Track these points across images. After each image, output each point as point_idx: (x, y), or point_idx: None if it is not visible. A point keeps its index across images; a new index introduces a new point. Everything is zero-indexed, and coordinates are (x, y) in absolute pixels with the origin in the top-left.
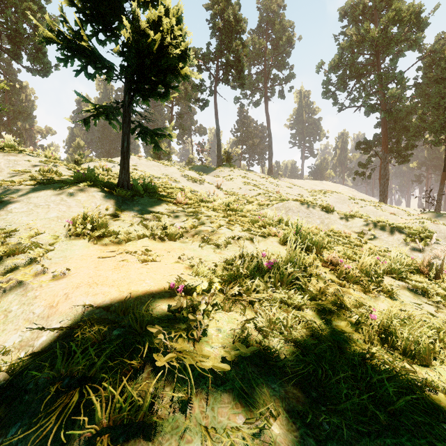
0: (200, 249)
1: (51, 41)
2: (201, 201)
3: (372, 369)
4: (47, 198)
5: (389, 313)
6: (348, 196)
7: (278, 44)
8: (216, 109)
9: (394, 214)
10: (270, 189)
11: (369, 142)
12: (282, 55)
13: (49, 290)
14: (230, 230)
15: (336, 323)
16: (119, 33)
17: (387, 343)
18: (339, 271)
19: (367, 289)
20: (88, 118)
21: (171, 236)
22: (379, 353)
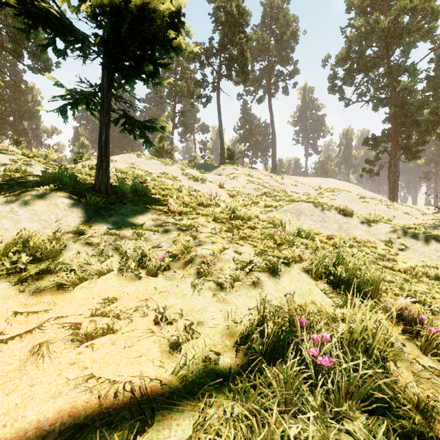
0: (193, 292)
1: None
2: (201, 204)
3: None
4: None
5: None
6: (357, 195)
7: (282, 40)
8: (219, 105)
9: (408, 214)
10: (275, 187)
11: (377, 138)
12: (286, 50)
13: None
14: (238, 254)
15: None
16: None
17: None
18: (423, 339)
19: None
20: (64, 107)
21: (151, 269)
22: None
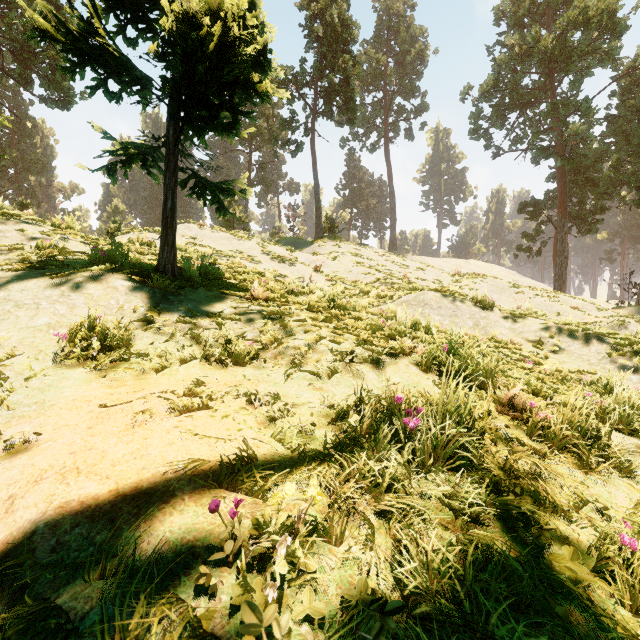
0: (286, 381)
1: (46, 37)
2: (291, 292)
3: None
4: (37, 291)
5: None
6: (508, 283)
7: (404, 61)
8: (314, 156)
9: (578, 310)
10: (394, 272)
11: (539, 203)
12: (410, 76)
13: None
14: (337, 345)
15: (553, 550)
16: (160, 28)
17: None
18: (530, 424)
19: (586, 461)
20: (114, 165)
21: (238, 358)
22: None
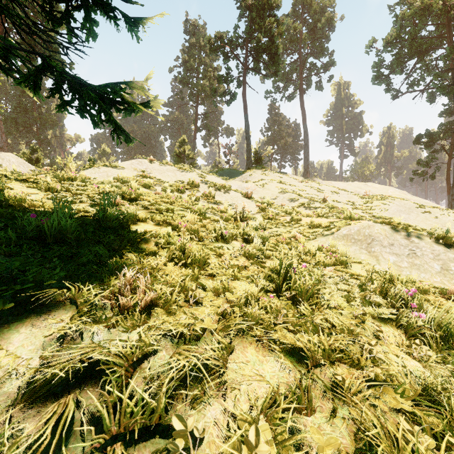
0: None
1: None
2: (220, 236)
3: None
4: None
5: None
6: (414, 203)
7: (315, 28)
8: (245, 102)
9: None
10: (313, 195)
11: (433, 134)
12: (320, 40)
13: None
14: None
15: None
16: None
17: None
18: None
19: None
20: None
21: None
22: None
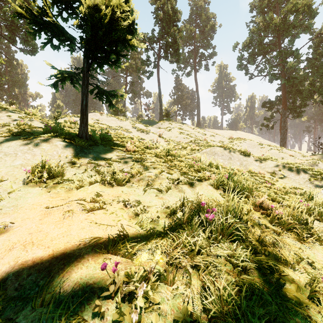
0: (144, 194)
1: (20, 16)
2: (147, 147)
3: None
4: (16, 147)
5: None
6: (257, 142)
7: (204, 30)
8: (158, 78)
9: (292, 156)
10: (199, 137)
11: (272, 102)
12: (207, 38)
13: None
14: (170, 175)
15: (286, 286)
16: (79, 12)
17: None
18: (271, 216)
19: (301, 236)
20: (56, 82)
21: (119, 182)
22: None
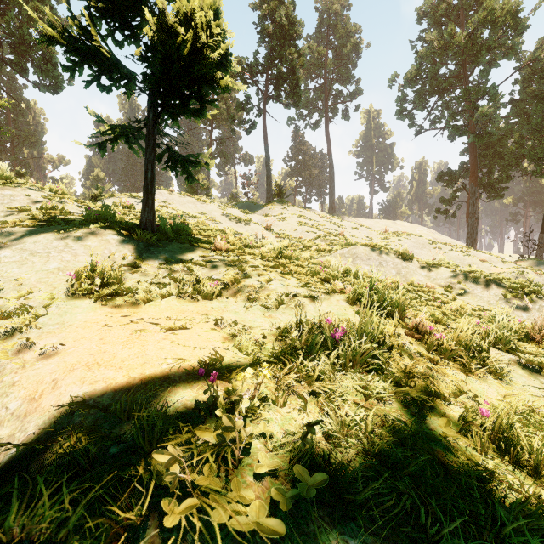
0: (244, 311)
1: (52, 41)
2: (247, 246)
3: (495, 500)
4: (47, 243)
5: (509, 409)
6: (428, 240)
7: (341, 53)
8: (265, 133)
9: (485, 262)
10: (332, 230)
11: (454, 173)
12: (346, 66)
13: (32, 373)
14: (283, 285)
15: (433, 419)
16: (141, 33)
17: (508, 453)
18: (428, 341)
19: (468, 367)
20: (103, 142)
21: (206, 294)
22: (499, 469)
